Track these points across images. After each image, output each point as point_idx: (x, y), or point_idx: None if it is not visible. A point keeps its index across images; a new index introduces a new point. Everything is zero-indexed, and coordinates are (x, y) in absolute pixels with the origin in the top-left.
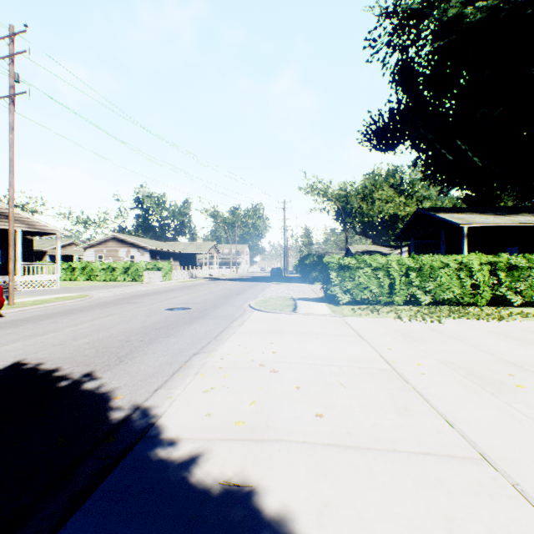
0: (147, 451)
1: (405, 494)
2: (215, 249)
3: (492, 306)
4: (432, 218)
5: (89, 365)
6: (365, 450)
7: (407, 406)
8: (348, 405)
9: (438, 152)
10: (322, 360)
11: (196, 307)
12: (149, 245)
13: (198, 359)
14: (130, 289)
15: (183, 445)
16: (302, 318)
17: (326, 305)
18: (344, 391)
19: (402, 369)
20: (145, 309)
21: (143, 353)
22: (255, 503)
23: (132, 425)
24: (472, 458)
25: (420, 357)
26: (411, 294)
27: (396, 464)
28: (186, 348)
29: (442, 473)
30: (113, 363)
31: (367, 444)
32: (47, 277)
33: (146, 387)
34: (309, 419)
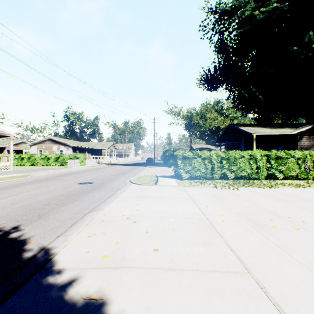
0: (41, 279)
1: (198, 298)
2: (113, 146)
3: (267, 179)
4: (237, 129)
5: (18, 221)
6: (179, 271)
7: (210, 241)
8: (175, 242)
9: (240, 92)
10: (166, 214)
11: (97, 182)
12: (72, 144)
13: (90, 215)
14: (58, 171)
15: (66, 273)
16: (159, 188)
17: (175, 180)
18: (174, 233)
19: (211, 218)
20: (64, 184)
21: (56, 212)
22: (103, 311)
23: (36, 261)
24: (241, 272)
25: (223, 210)
26: (223, 173)
27: (197, 279)
28: (84, 208)
29: (222, 283)
30: (34, 219)
31: (182, 266)
32: (4, 163)
33: (52, 235)
34: (149, 252)
